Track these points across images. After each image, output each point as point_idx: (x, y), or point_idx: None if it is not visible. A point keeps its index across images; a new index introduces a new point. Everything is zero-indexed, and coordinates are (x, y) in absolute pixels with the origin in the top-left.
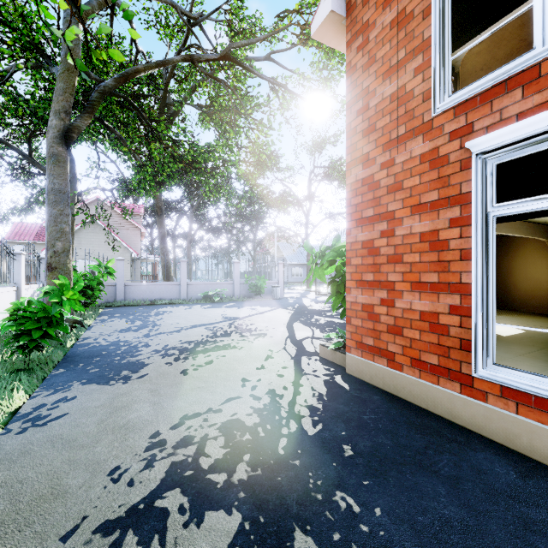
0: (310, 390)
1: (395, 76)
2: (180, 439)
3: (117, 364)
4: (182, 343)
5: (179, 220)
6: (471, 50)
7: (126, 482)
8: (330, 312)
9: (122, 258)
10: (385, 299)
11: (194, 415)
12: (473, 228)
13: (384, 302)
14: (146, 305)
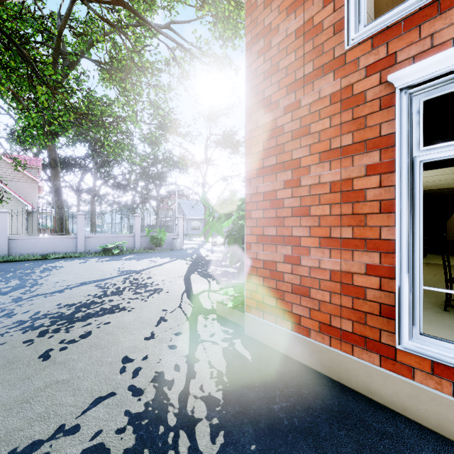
0: (207, 368)
1: (301, 9)
2: None
3: None
4: (60, 308)
5: (83, 176)
6: None
7: None
8: (224, 261)
9: (5, 210)
10: (290, 256)
11: (28, 449)
12: (397, 175)
13: (288, 259)
14: (36, 259)
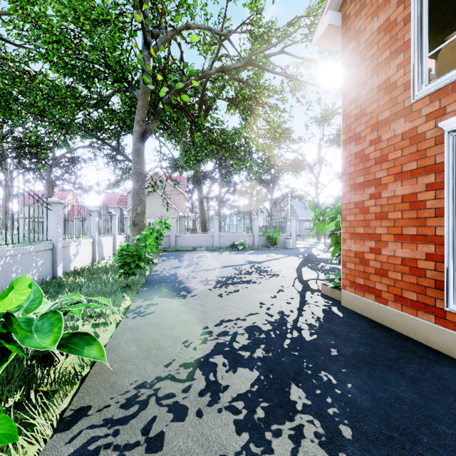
0: (310, 314)
1: (381, 71)
2: (220, 332)
3: (177, 287)
4: (217, 277)
5: (211, 186)
6: (446, 46)
7: (192, 348)
8: (335, 260)
9: (174, 216)
10: (373, 248)
11: (228, 320)
12: (445, 191)
13: (372, 250)
14: (190, 250)
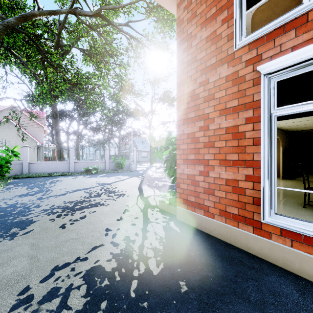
0: (154, 235)
1: (209, 25)
2: (46, 292)
3: (9, 223)
4: (65, 203)
5: (71, 123)
6: (258, 8)
7: None
8: (164, 178)
9: (27, 145)
10: (202, 171)
11: (64, 265)
12: (262, 123)
13: (201, 173)
14: (45, 176)
